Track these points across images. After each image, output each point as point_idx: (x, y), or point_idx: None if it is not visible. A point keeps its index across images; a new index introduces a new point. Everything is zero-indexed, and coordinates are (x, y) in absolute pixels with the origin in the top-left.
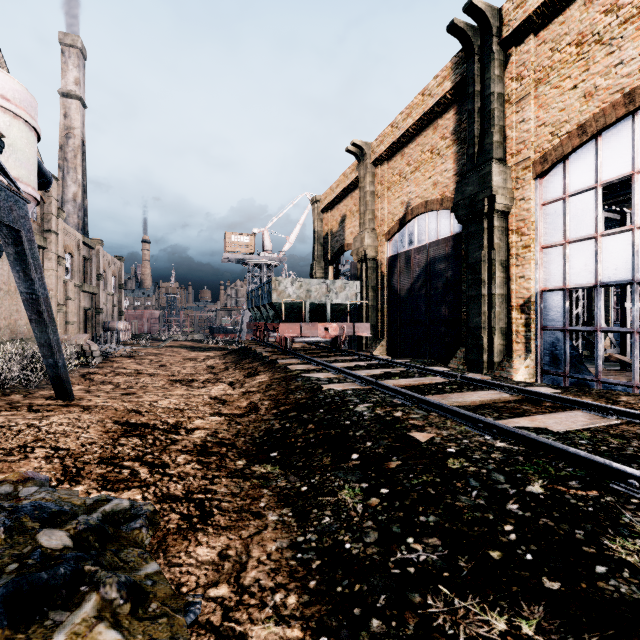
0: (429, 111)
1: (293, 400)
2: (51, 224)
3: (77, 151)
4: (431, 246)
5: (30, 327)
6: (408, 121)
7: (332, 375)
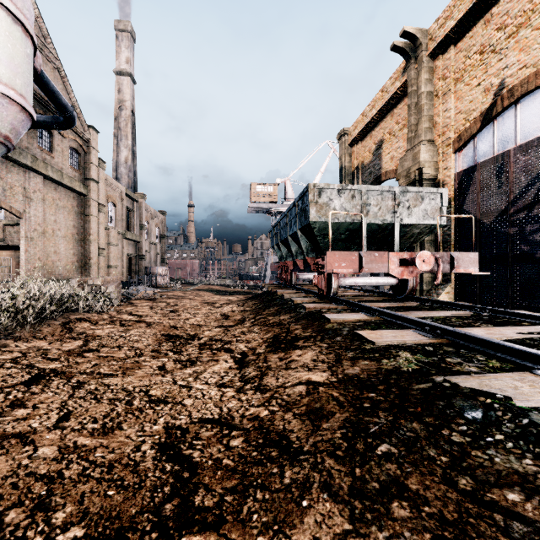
0: None
1: None
2: (91, 172)
3: (128, 120)
4: None
5: (70, 269)
6: None
7: None
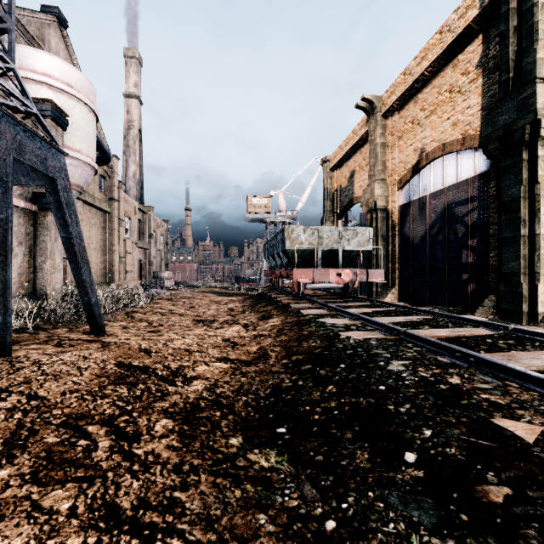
0: (448, 48)
1: (306, 348)
2: (114, 194)
3: (136, 139)
4: (450, 190)
5: (99, 274)
6: (423, 64)
7: (348, 321)
